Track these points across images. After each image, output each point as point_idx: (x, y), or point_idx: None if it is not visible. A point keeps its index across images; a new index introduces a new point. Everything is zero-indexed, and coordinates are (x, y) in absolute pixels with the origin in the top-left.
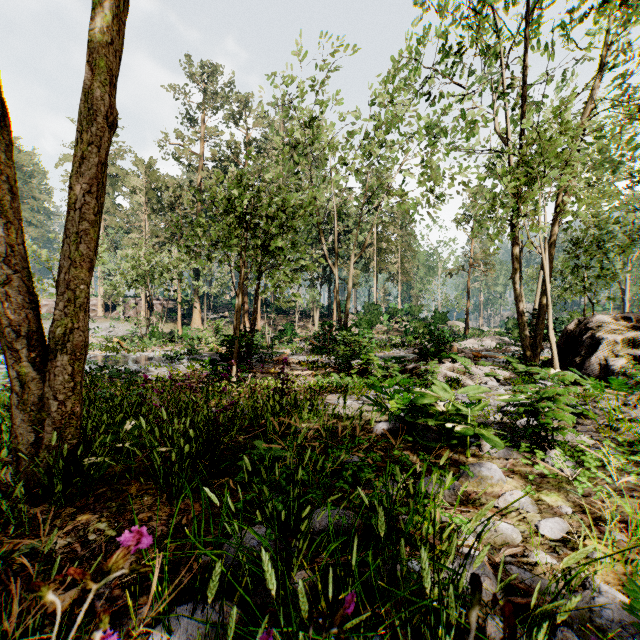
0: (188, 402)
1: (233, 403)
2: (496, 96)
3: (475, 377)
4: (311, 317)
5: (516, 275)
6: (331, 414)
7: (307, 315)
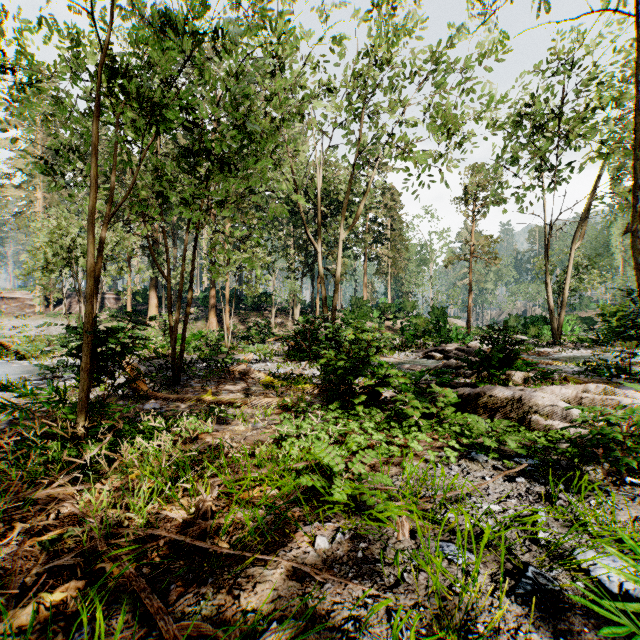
0: None
1: None
2: None
3: None
4: (290, 313)
5: (638, 225)
6: None
7: (286, 311)
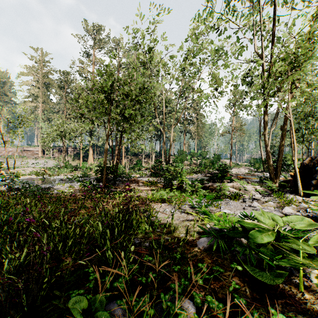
0: (65, 212)
1: (49, 249)
2: (254, 32)
3: (247, 191)
4: (150, 157)
5: (266, 132)
6: (162, 225)
7: (148, 156)
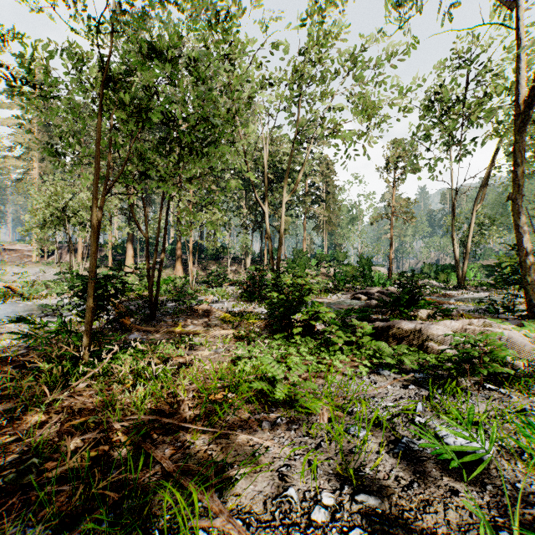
0: None
1: None
2: None
3: (513, 348)
4: (243, 262)
5: (516, 194)
6: None
7: (239, 260)
